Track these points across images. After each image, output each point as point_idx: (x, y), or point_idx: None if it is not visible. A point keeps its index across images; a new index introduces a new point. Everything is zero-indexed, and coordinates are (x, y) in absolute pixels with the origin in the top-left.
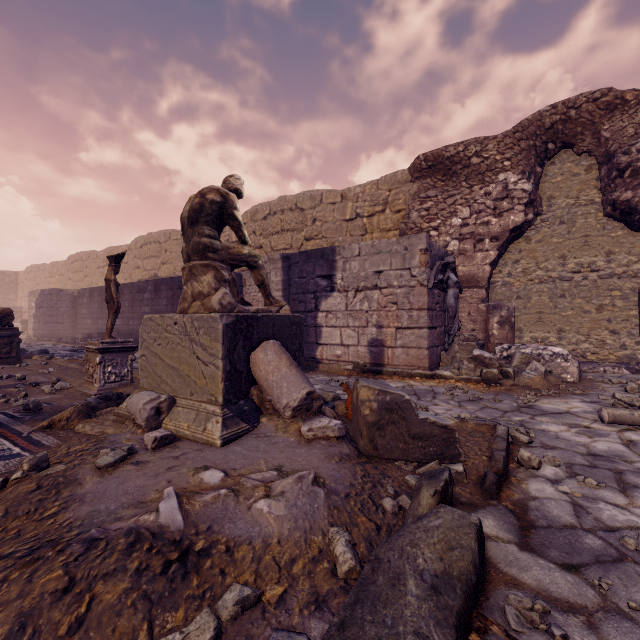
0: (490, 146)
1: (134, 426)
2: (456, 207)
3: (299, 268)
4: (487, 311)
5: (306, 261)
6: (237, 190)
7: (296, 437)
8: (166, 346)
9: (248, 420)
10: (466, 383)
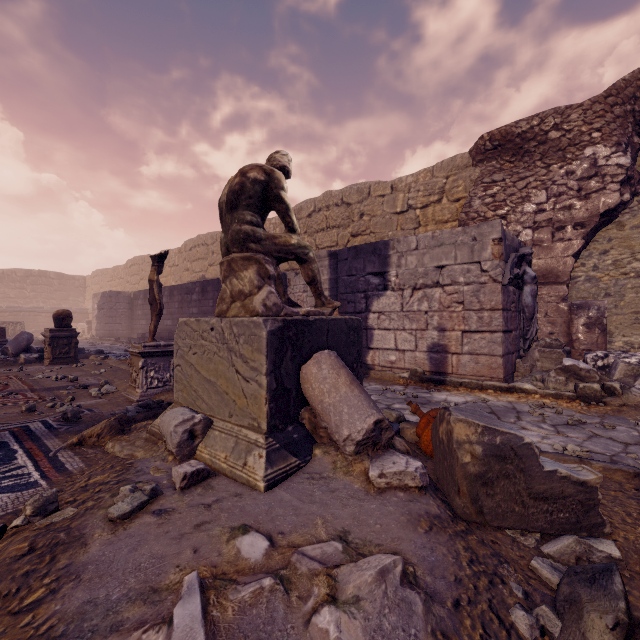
0: (574, 116)
1: (165, 450)
2: (529, 191)
3: (348, 265)
4: (570, 311)
5: (355, 257)
6: (284, 168)
7: (362, 483)
8: (202, 355)
9: (298, 452)
10: (555, 400)
